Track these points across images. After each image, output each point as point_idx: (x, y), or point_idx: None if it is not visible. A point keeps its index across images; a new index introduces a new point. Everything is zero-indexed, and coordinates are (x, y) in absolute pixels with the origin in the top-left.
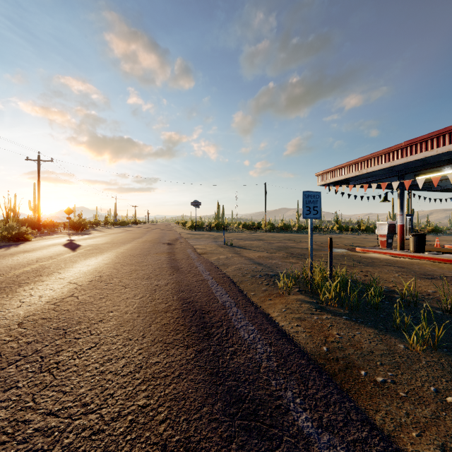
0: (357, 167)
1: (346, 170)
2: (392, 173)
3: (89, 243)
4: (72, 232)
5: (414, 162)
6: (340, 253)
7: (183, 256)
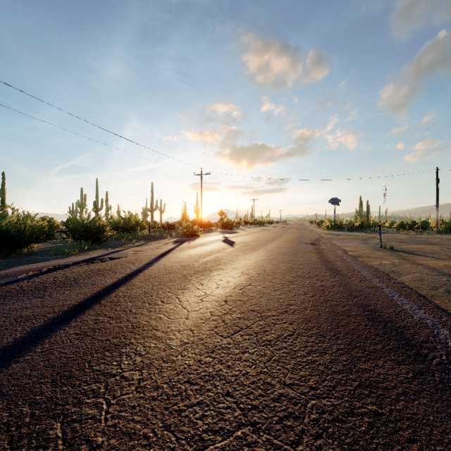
0: None
1: None
2: None
3: (240, 240)
4: (223, 230)
5: None
6: None
7: (335, 257)
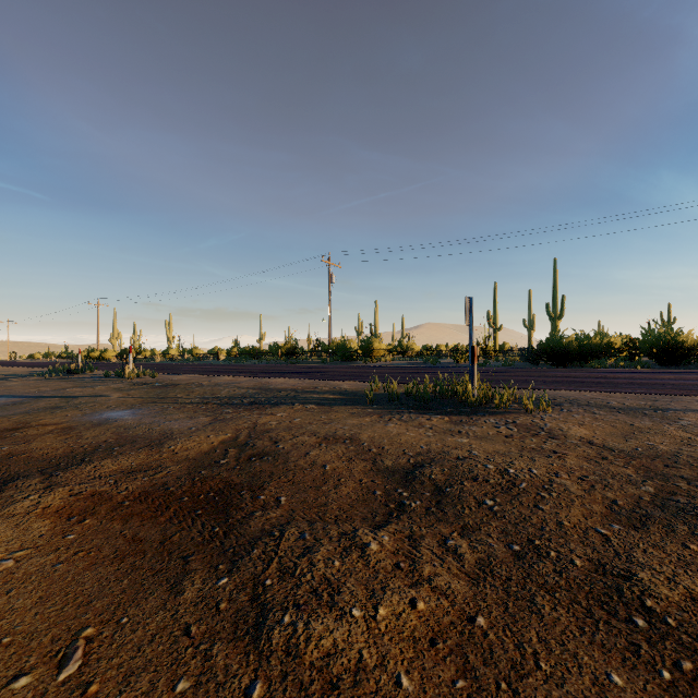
0: None
1: None
2: None
3: None
4: None
5: None
6: None
7: None
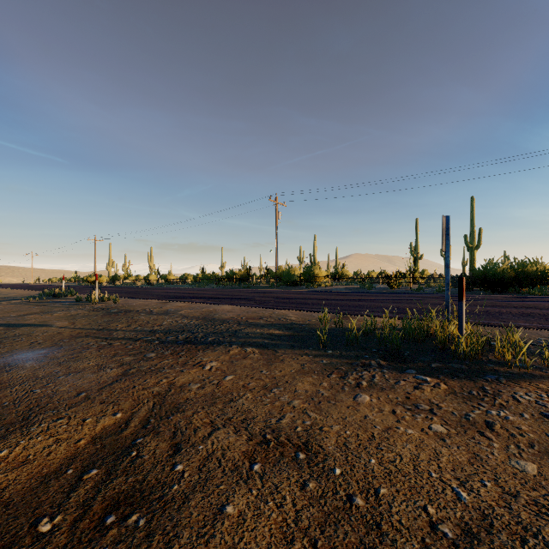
0: None
1: None
2: None
3: None
4: None
5: None
6: None
7: None
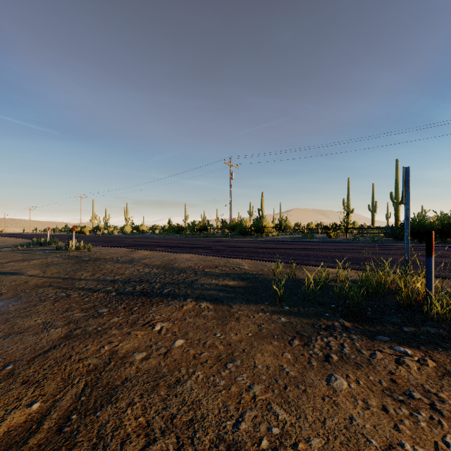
0: None
1: None
2: None
3: None
4: None
5: None
6: None
7: None
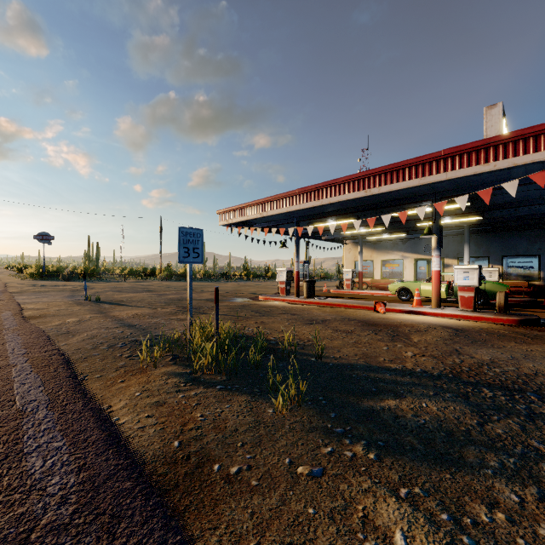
0: (258, 208)
1: (248, 211)
2: (290, 219)
3: None
4: None
5: (306, 211)
6: (241, 303)
7: None
